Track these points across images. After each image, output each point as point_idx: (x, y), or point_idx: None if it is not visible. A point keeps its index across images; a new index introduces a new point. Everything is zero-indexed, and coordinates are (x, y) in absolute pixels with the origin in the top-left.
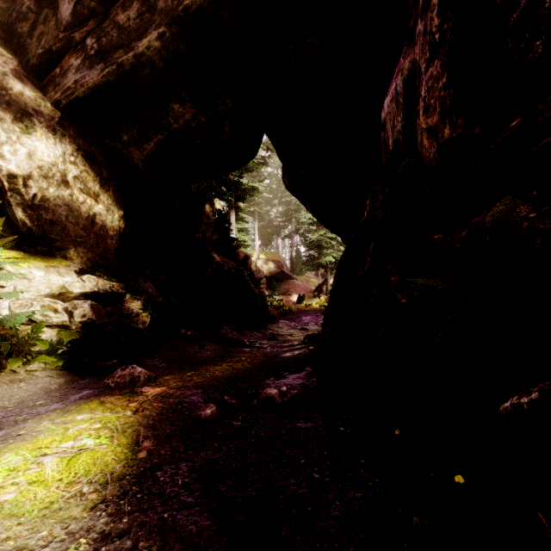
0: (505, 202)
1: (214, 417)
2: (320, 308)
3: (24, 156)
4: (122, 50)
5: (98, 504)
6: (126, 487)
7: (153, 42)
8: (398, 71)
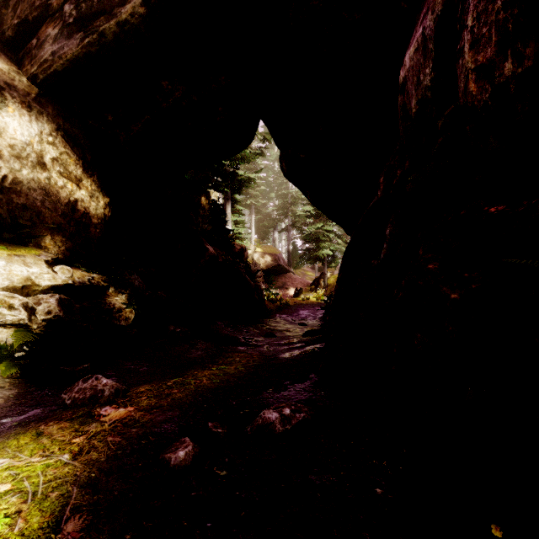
0: None
1: (190, 461)
2: (318, 302)
3: None
4: (104, 17)
5: None
6: None
7: (138, 8)
8: (426, 11)
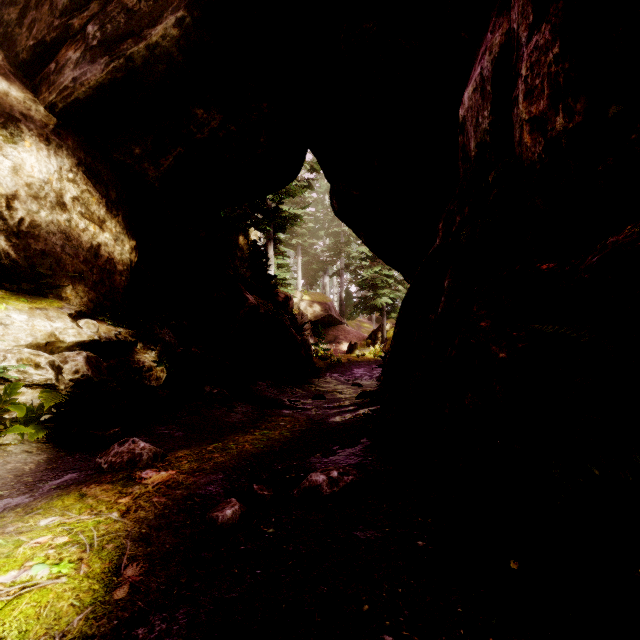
0: None
1: (237, 519)
2: (375, 359)
3: (8, 170)
4: (132, 39)
5: None
6: None
7: (170, 30)
8: (484, 50)
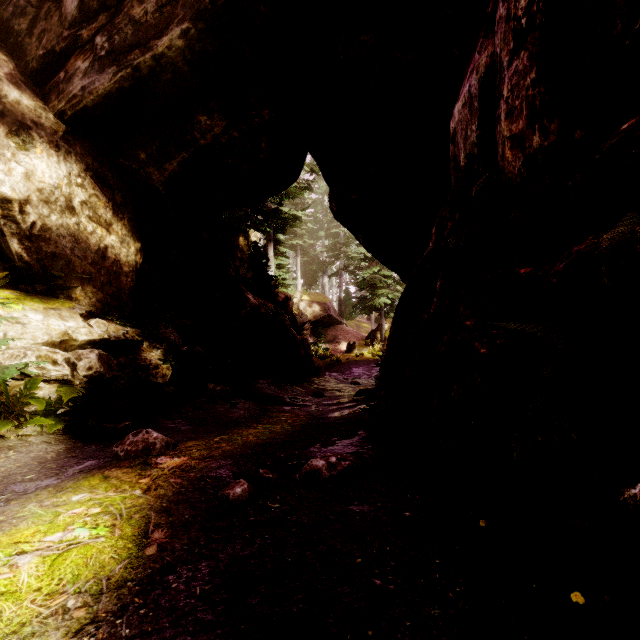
0: (629, 221)
1: (246, 497)
2: (374, 358)
3: (20, 176)
4: (138, 50)
5: (86, 626)
6: (125, 599)
7: (175, 41)
8: (472, 68)
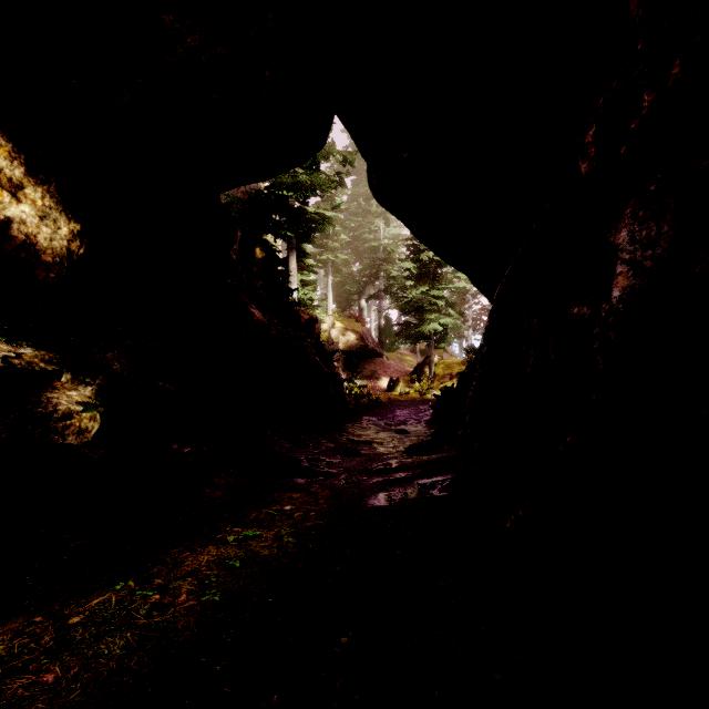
0: None
1: None
2: (422, 398)
3: None
4: None
5: None
6: None
7: None
8: None
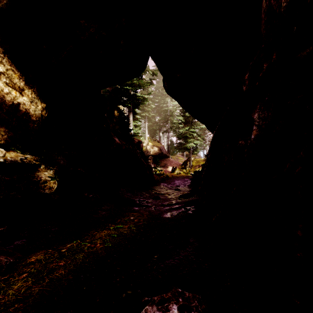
0: None
1: None
2: (186, 175)
3: None
4: None
5: None
6: None
7: None
8: None
